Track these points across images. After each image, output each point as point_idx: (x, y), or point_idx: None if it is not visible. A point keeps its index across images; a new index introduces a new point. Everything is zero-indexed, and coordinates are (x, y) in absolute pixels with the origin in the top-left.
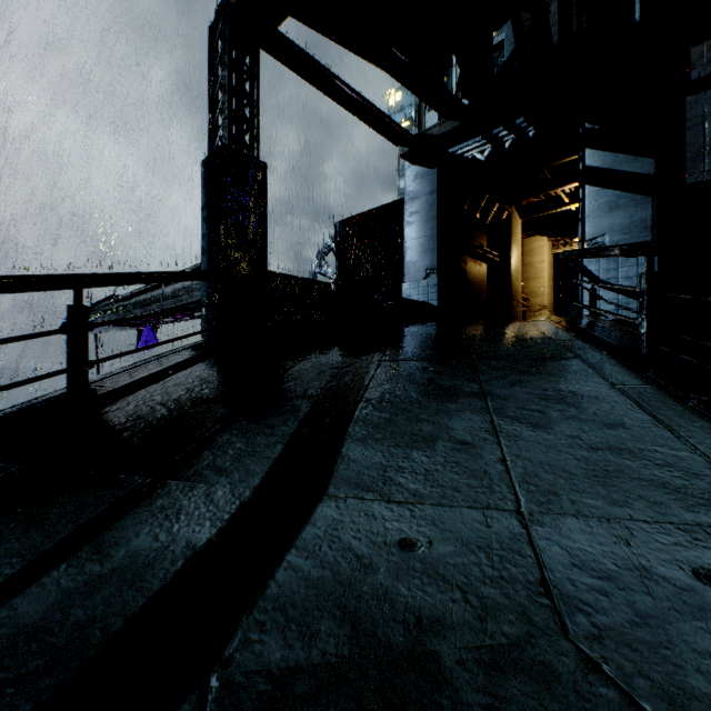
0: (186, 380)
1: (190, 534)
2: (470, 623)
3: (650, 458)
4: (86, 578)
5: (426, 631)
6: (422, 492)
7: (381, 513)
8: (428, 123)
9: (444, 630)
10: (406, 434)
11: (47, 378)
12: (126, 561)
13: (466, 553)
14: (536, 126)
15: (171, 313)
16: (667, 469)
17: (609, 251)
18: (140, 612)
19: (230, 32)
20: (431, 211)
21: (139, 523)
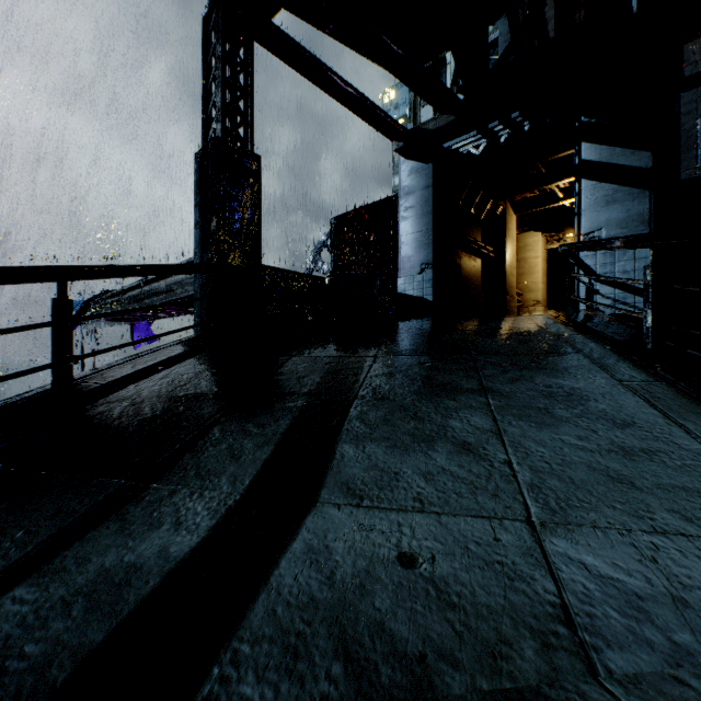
0: (175, 376)
1: (168, 547)
2: (482, 660)
3: (668, 461)
4: (48, 599)
5: (431, 670)
6: (422, 499)
7: (378, 523)
8: (423, 118)
9: (453, 669)
10: (403, 434)
11: (28, 374)
12: (95, 579)
13: (473, 572)
14: (531, 120)
15: (166, 308)
16: (687, 473)
17: (611, 243)
18: (104, 643)
19: (223, 23)
20: (426, 206)
21: (114, 534)
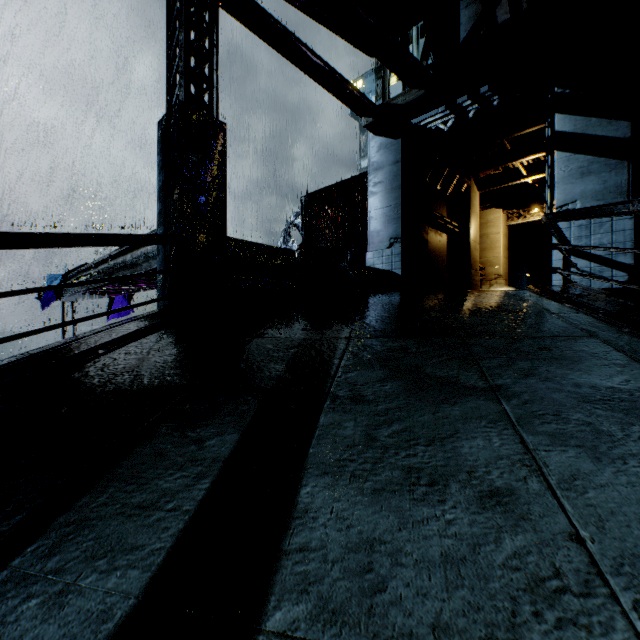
0: (116, 362)
1: None
2: None
3: None
4: None
5: None
6: (450, 633)
7: None
8: (391, 95)
9: None
10: (396, 466)
11: None
12: None
13: None
14: (500, 94)
15: (139, 282)
16: None
17: (621, 208)
18: None
19: None
20: (395, 181)
21: None
